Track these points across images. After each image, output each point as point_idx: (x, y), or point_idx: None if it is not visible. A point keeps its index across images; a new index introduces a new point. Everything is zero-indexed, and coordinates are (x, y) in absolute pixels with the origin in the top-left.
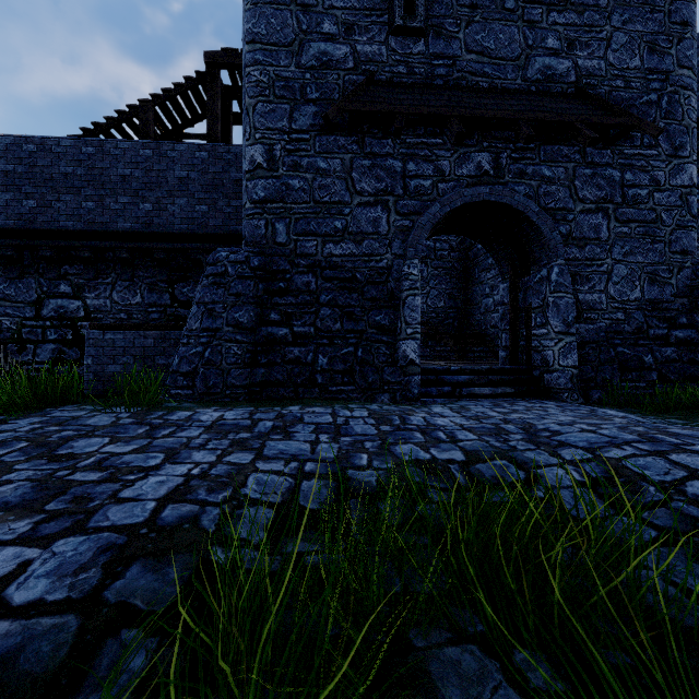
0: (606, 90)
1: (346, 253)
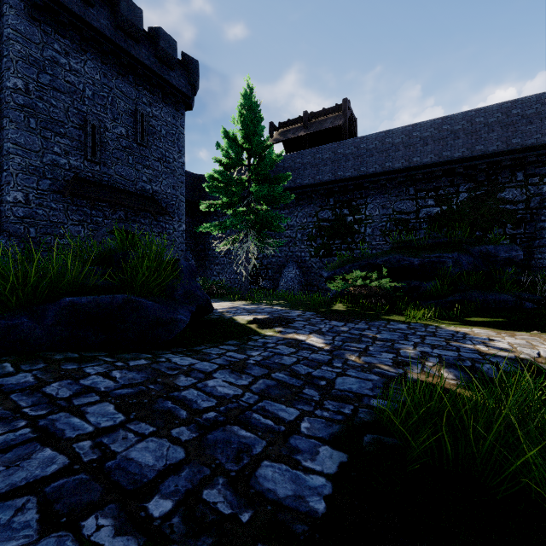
0: (161, 198)
1: (66, 243)
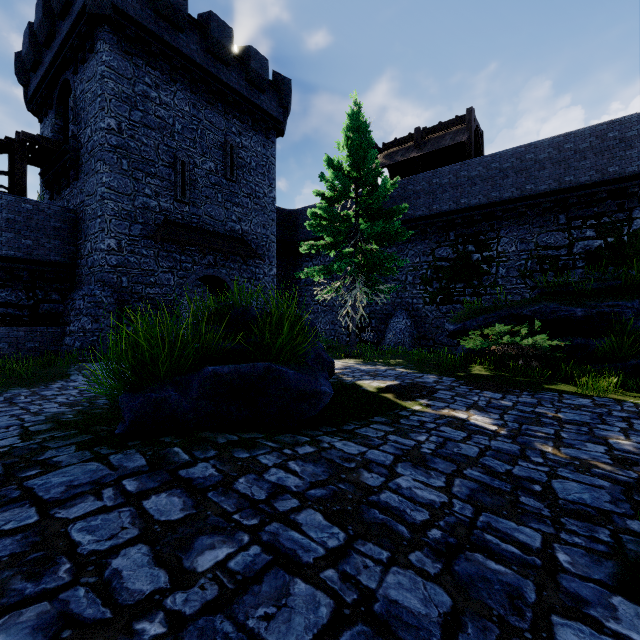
0: (251, 238)
1: (156, 293)
